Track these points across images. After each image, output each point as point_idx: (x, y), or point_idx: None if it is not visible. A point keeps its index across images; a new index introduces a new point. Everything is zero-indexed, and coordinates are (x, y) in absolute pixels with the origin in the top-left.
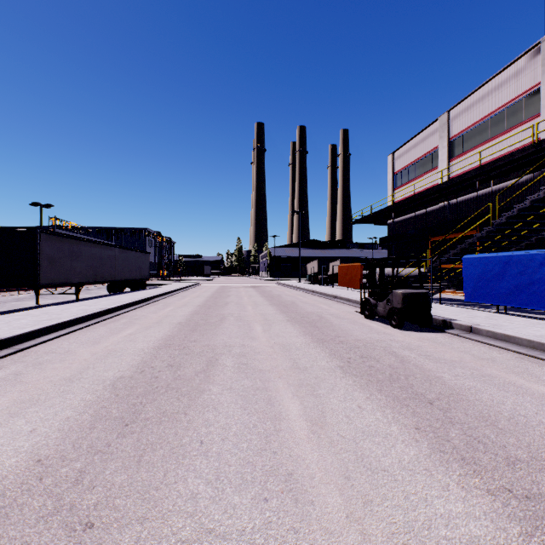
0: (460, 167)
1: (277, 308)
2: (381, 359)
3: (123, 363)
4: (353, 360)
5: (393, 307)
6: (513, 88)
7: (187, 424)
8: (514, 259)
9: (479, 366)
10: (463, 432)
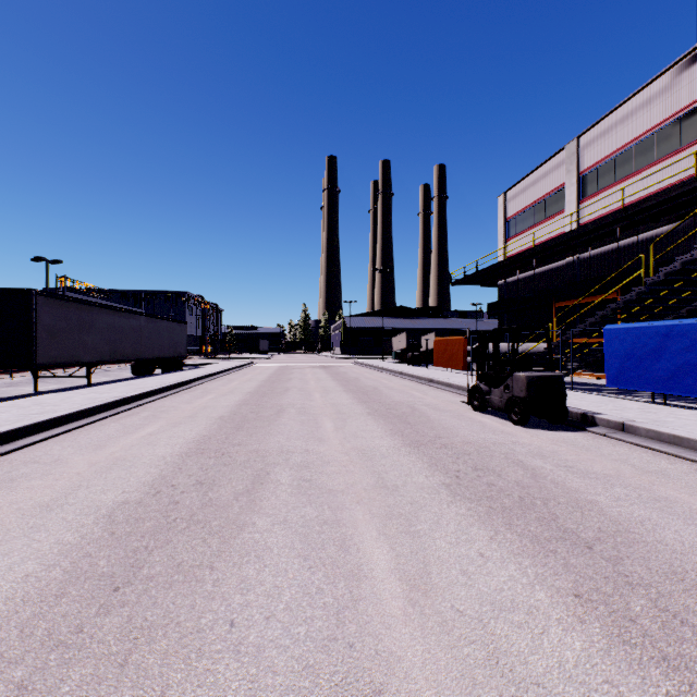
0: (594, 210)
1: (354, 396)
2: (503, 473)
3: (131, 479)
4: (464, 474)
5: (514, 396)
6: (666, 105)
7: (213, 588)
8: (677, 330)
9: (646, 484)
10: (652, 602)
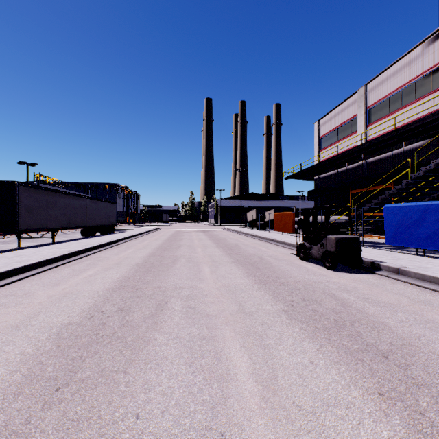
0: (376, 131)
1: (223, 250)
2: (322, 302)
3: (75, 307)
4: (296, 303)
5: (327, 251)
6: (422, 64)
7: (125, 388)
8: (432, 207)
9: (418, 310)
10: (434, 399)
